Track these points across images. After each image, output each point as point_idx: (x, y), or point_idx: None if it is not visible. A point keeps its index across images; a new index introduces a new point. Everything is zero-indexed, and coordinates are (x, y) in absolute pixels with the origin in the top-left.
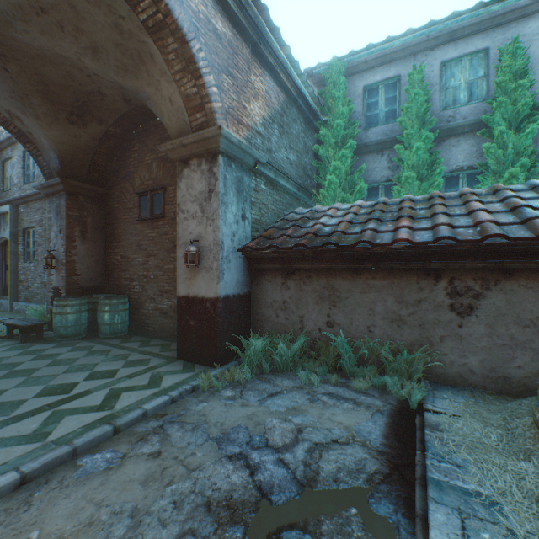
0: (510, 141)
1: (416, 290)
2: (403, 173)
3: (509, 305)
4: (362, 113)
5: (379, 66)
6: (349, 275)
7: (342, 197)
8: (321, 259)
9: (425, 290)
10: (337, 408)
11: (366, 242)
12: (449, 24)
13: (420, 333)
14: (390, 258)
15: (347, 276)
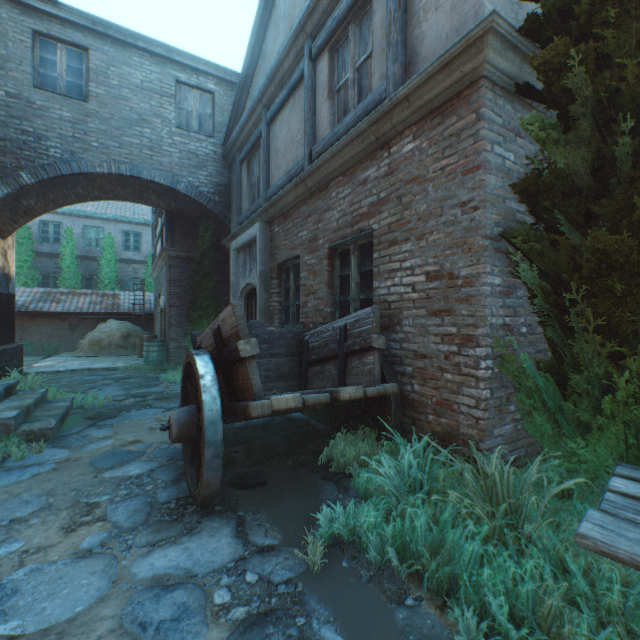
0: (107, 272)
1: (59, 325)
2: (63, 275)
3: (86, 328)
4: (40, 234)
5: (51, 214)
6: (32, 321)
7: (26, 281)
8: (18, 315)
9: (62, 325)
10: (28, 358)
11: (39, 310)
12: (87, 212)
13: (60, 338)
14: (49, 315)
15: (31, 321)
